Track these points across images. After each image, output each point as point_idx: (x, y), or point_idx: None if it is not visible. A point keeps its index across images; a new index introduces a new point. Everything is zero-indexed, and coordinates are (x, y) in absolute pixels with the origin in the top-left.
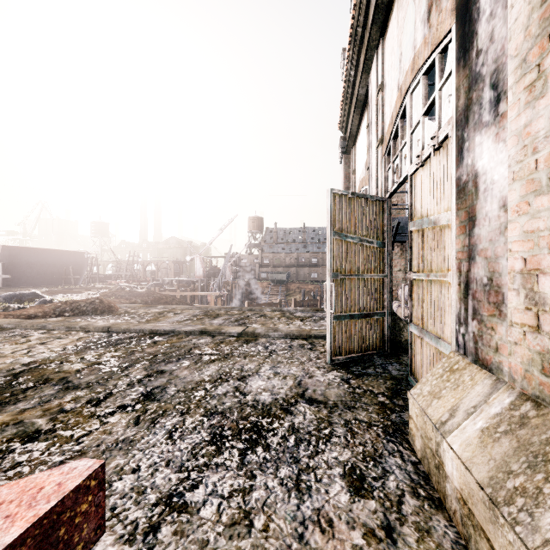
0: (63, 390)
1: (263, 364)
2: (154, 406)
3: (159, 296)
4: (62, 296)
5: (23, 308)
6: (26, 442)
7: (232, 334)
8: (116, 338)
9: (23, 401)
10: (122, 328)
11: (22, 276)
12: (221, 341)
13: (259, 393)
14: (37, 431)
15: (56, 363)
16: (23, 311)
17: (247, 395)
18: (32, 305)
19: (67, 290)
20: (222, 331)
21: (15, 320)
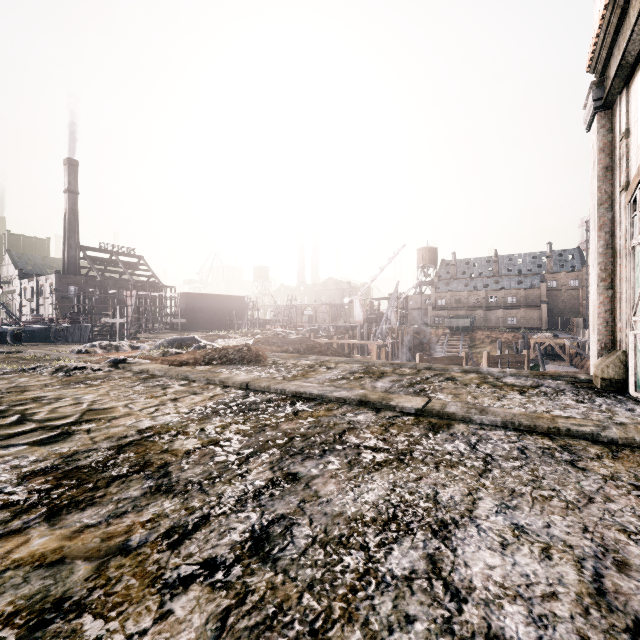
0: (151, 492)
1: (478, 493)
2: (262, 579)
3: (312, 344)
4: (220, 341)
5: (179, 354)
6: (25, 633)
7: (406, 410)
8: (251, 399)
9: (95, 506)
10: (261, 386)
11: (196, 320)
12: (390, 422)
13: (495, 600)
14: (60, 602)
15: (170, 435)
16: (178, 357)
17: (463, 602)
18: (189, 350)
19: (228, 335)
20: (390, 403)
21: (167, 366)
